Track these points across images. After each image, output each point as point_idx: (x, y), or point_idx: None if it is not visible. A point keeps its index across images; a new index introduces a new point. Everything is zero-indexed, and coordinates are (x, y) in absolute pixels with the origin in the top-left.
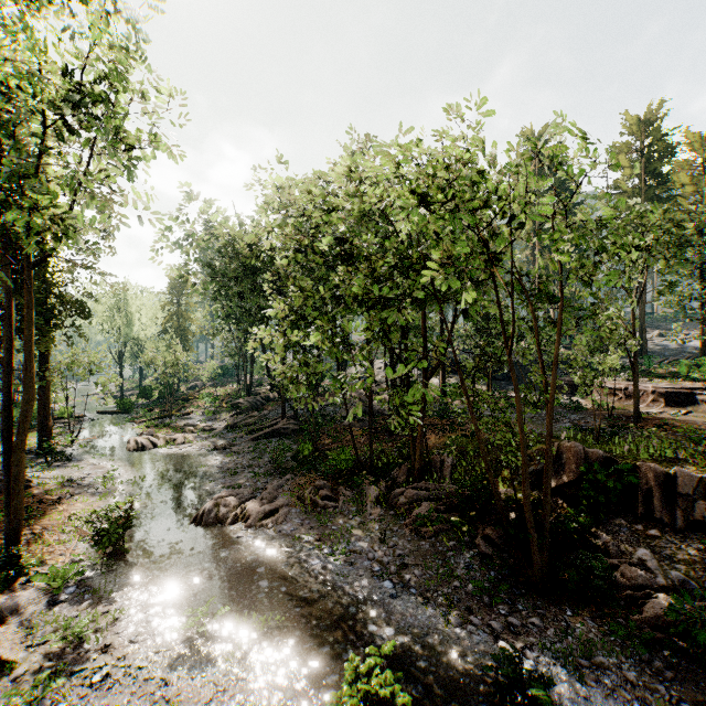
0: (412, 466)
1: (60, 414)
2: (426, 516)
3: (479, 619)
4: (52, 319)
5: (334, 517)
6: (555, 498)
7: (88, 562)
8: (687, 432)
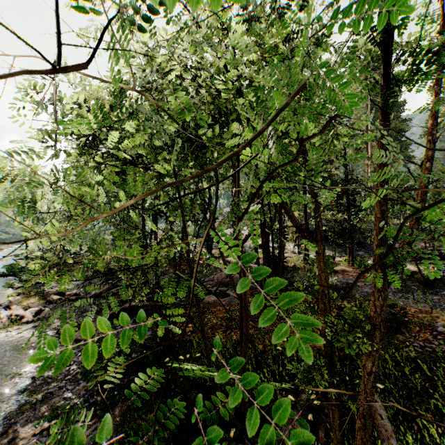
0: None
1: None
2: None
3: None
4: None
5: None
6: None
7: None
8: None
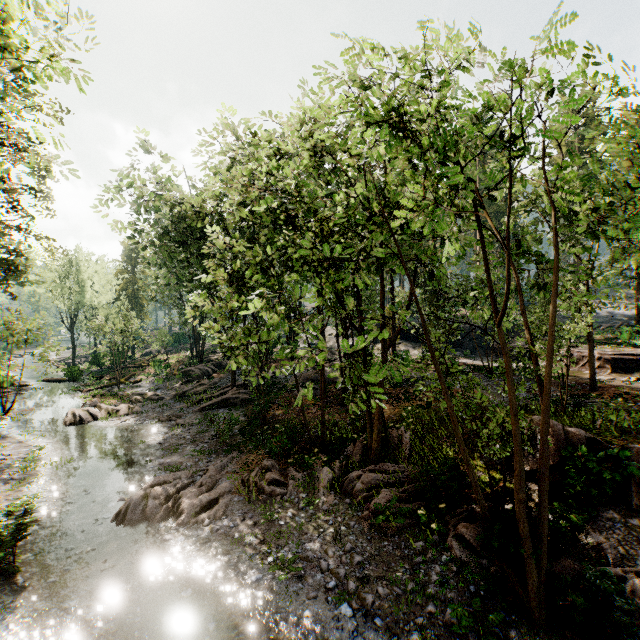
0: (368, 444)
1: None
2: (387, 508)
3: None
4: None
5: (282, 508)
6: (530, 482)
7: None
8: None
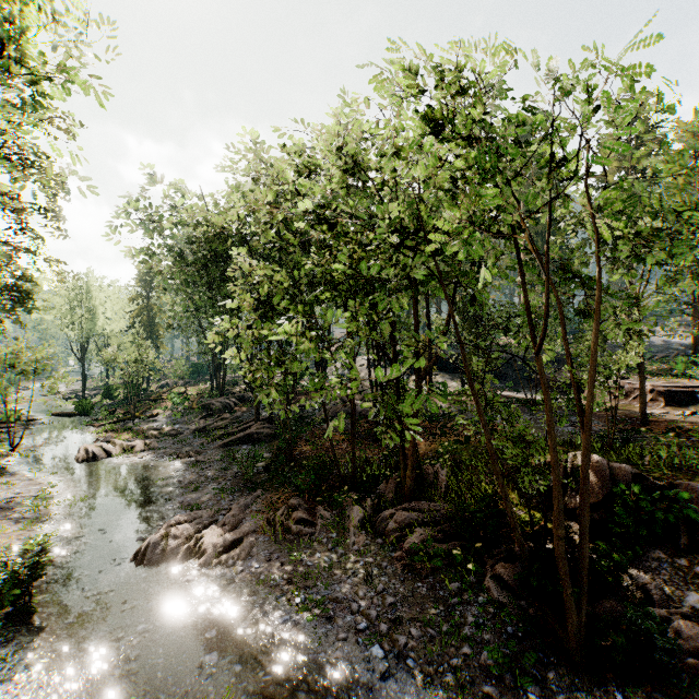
0: (402, 482)
1: (6, 417)
2: (421, 548)
3: None
4: None
5: (310, 548)
6: (573, 521)
7: None
8: None
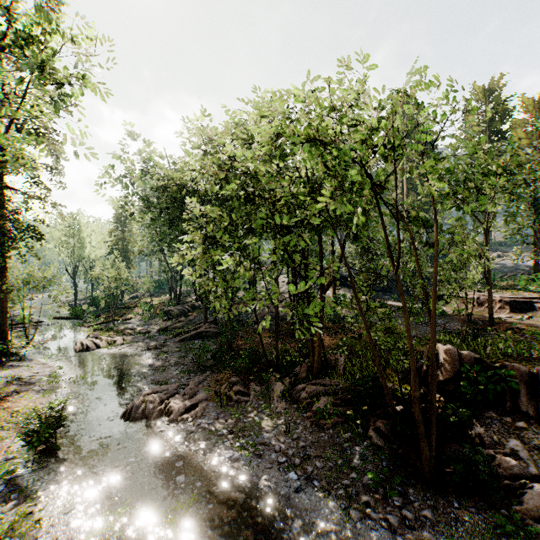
0: (311, 365)
1: (20, 320)
2: (324, 410)
3: (376, 512)
4: (9, 241)
5: (246, 411)
6: None
7: (22, 459)
8: (533, 334)
